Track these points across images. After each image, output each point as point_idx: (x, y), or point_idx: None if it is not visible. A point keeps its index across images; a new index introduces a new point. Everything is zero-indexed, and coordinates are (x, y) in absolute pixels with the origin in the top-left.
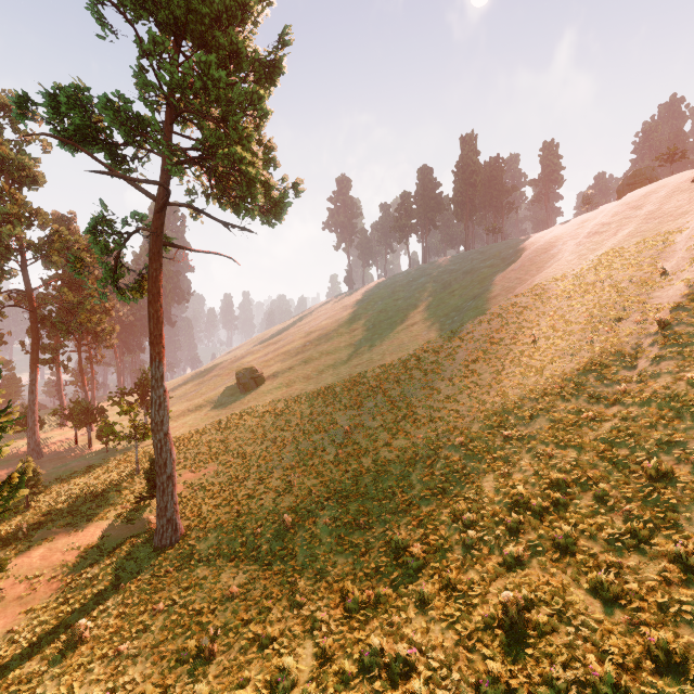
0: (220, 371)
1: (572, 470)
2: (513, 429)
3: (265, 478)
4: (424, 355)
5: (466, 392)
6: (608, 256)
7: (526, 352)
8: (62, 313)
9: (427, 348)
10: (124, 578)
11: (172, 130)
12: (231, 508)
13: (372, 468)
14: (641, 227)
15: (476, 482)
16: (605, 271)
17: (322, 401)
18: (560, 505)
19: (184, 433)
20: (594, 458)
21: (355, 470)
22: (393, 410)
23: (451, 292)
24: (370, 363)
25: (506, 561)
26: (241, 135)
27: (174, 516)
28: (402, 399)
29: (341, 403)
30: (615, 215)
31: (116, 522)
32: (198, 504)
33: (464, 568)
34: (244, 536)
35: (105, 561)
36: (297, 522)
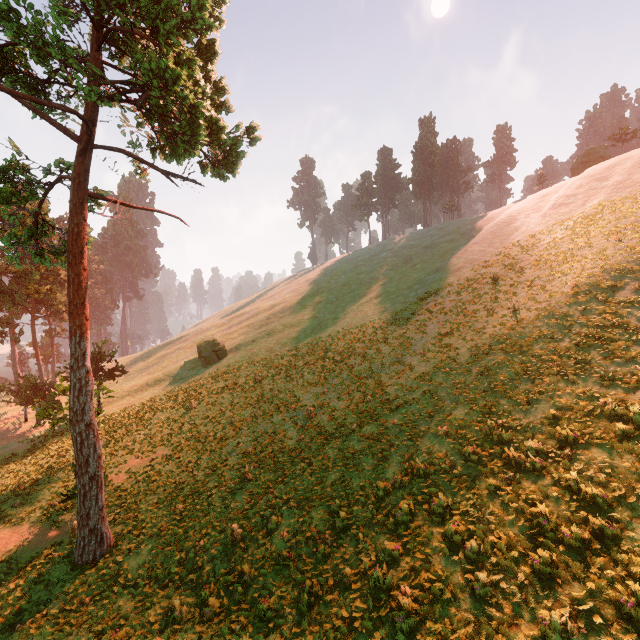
0: (184, 344)
1: (608, 481)
2: (508, 417)
3: (217, 467)
4: (391, 327)
5: (444, 369)
6: (582, 224)
7: (508, 325)
8: (13, 285)
9: (393, 321)
10: (26, 612)
11: (100, 58)
12: (174, 507)
13: (339, 461)
14: (612, 196)
15: (472, 487)
16: (583, 239)
17: (284, 376)
18: (607, 539)
19: (139, 410)
20: (636, 464)
21: (319, 462)
22: (360, 388)
23: (413, 265)
24: (334, 336)
25: (548, 637)
26: (180, 58)
27: (98, 525)
28: (370, 376)
29: (303, 380)
30: (579, 187)
31: (39, 524)
32: (138, 501)
33: (479, 639)
34: (184, 550)
35: (10, 584)
36: (249, 532)
